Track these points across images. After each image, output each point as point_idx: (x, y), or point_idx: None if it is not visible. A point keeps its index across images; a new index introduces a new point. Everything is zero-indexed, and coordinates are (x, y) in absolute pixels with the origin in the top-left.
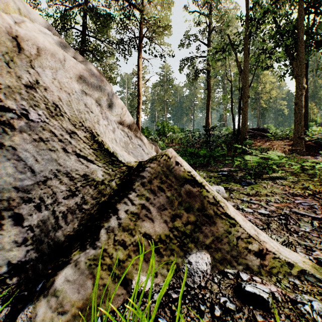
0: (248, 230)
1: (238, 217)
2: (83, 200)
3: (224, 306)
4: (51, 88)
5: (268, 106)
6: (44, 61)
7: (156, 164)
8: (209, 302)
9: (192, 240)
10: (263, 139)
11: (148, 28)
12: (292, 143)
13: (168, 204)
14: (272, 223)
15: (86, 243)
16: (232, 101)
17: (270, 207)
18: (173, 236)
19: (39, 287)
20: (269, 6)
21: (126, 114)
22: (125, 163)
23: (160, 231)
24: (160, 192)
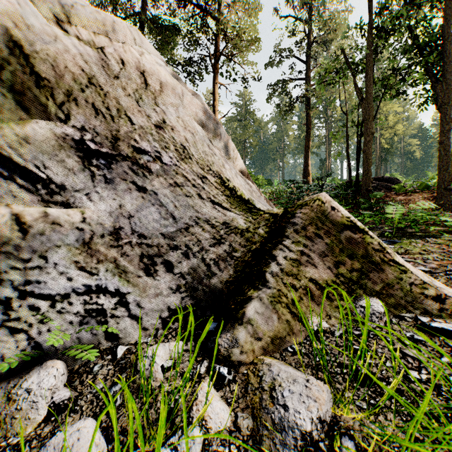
0: (421, 277)
1: (407, 264)
2: (232, 248)
3: (412, 338)
4: (177, 128)
5: (392, 147)
6: (166, 97)
7: (308, 209)
8: (395, 336)
9: (360, 286)
10: (390, 192)
11: (228, 43)
12: (434, 196)
13: (328, 251)
14: (438, 278)
15: (256, 285)
16: (347, 140)
17: (430, 264)
18: (340, 282)
19: (210, 328)
20: (402, 9)
21: (237, 157)
22: (265, 210)
23: (326, 276)
24: (318, 239)
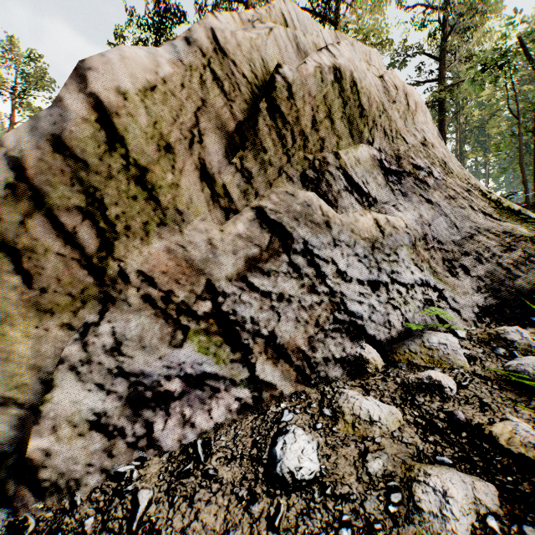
0: None
1: None
2: (526, 254)
3: None
4: (435, 144)
5: None
6: (418, 116)
7: None
8: None
9: None
10: None
11: None
12: None
13: None
14: None
15: None
16: (521, 151)
17: None
18: None
19: None
20: None
21: None
22: None
23: None
24: None
